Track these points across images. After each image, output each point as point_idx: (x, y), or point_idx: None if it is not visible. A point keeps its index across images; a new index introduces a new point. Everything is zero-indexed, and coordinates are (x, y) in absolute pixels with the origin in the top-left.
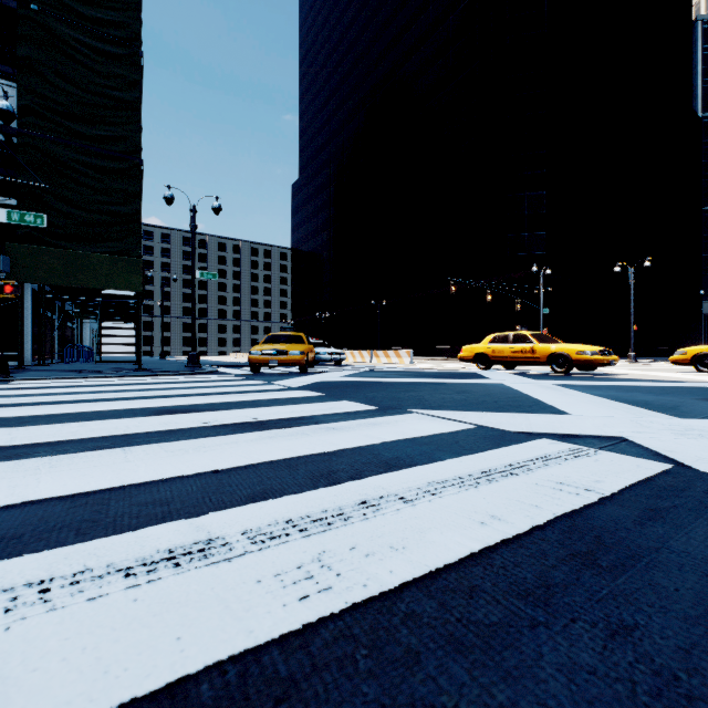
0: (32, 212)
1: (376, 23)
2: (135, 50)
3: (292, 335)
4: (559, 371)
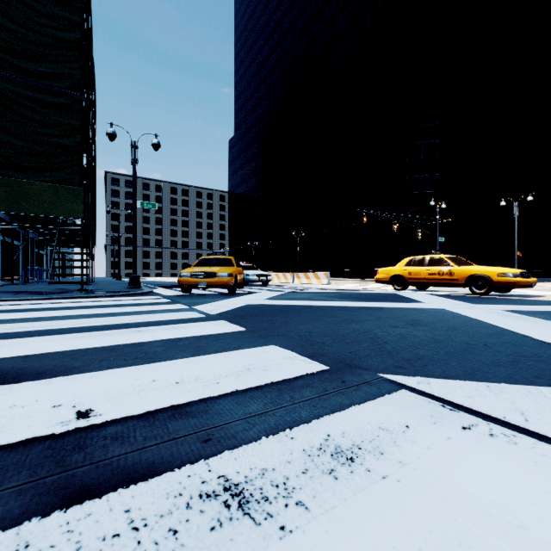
0: None
1: (296, 7)
2: None
3: (222, 258)
4: (478, 292)
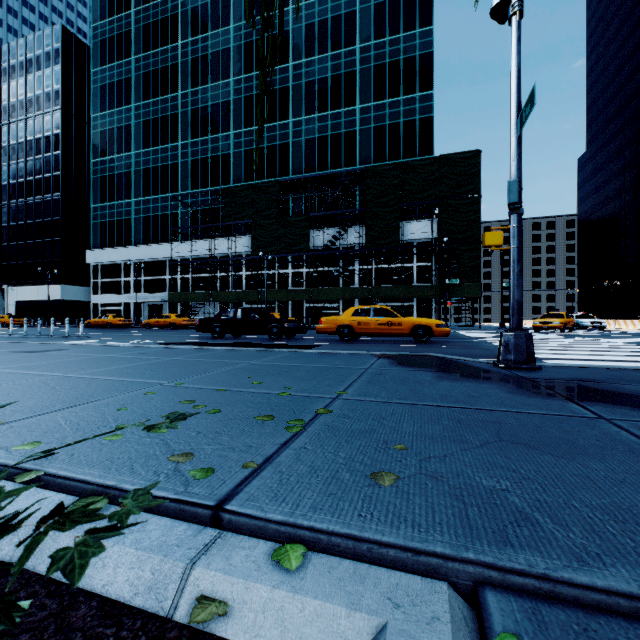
0: (454, 279)
1: None
2: (478, 196)
3: (557, 314)
4: None
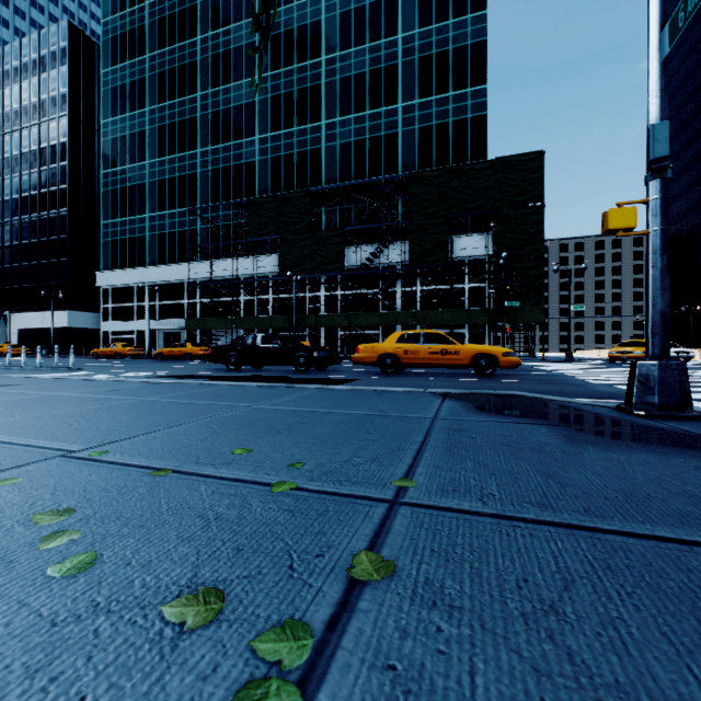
0: (514, 301)
1: None
2: (541, 205)
3: (637, 342)
4: None
